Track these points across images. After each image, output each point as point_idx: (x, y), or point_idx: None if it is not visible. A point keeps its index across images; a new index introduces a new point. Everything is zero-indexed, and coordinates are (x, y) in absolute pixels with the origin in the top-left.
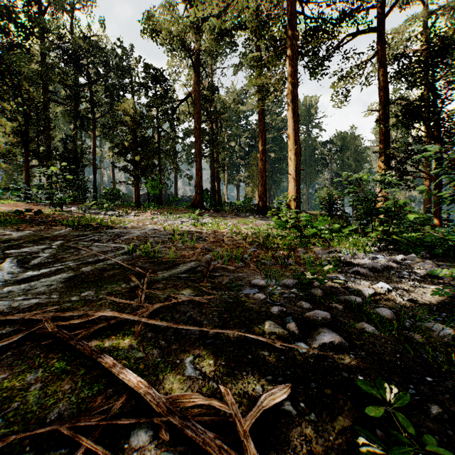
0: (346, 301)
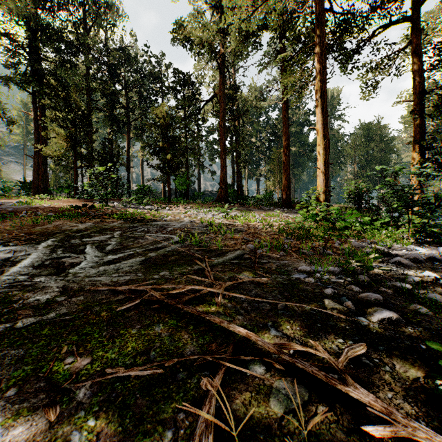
0: (394, 286)
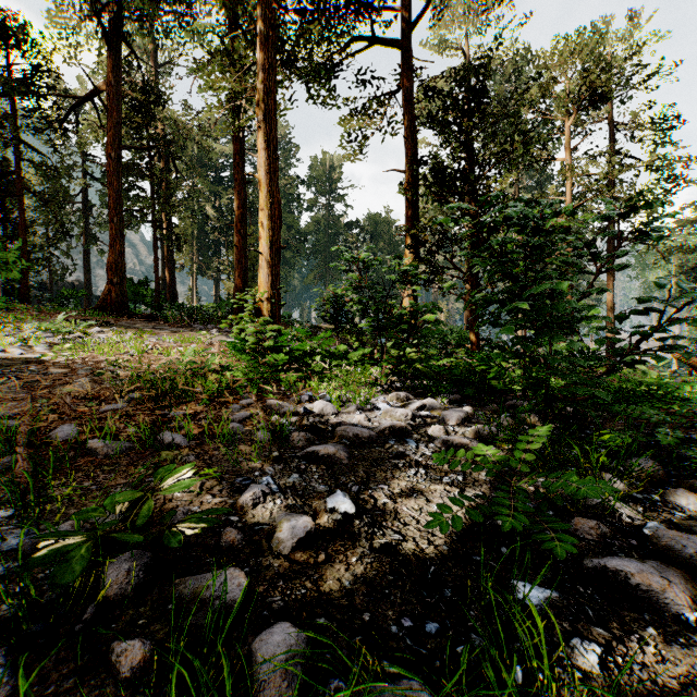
0: (195, 600)
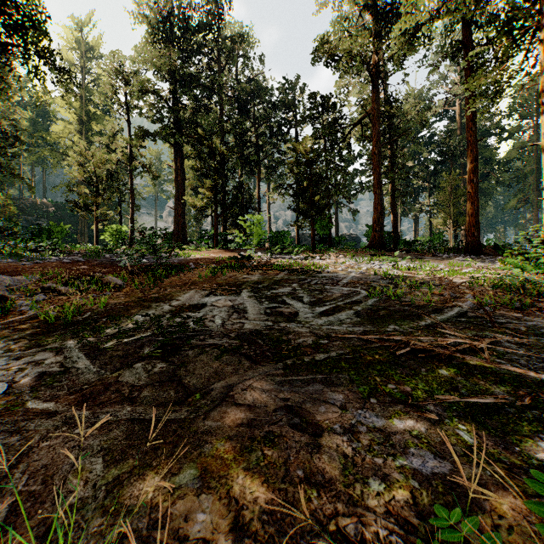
0: None
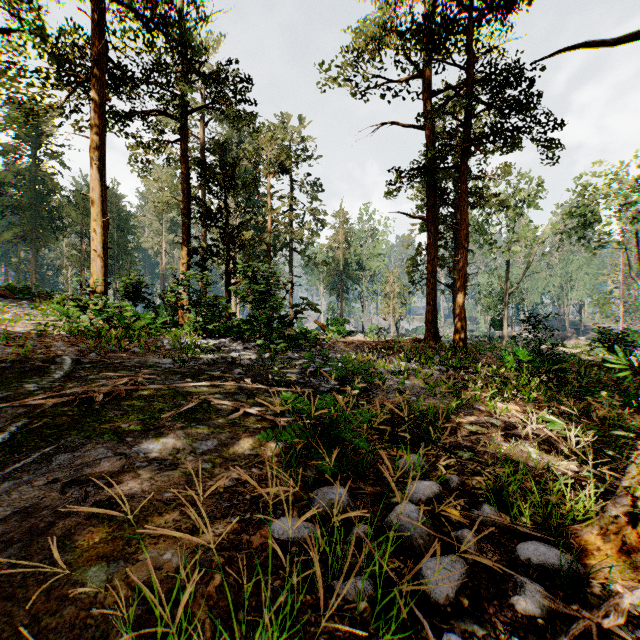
0: (226, 362)
